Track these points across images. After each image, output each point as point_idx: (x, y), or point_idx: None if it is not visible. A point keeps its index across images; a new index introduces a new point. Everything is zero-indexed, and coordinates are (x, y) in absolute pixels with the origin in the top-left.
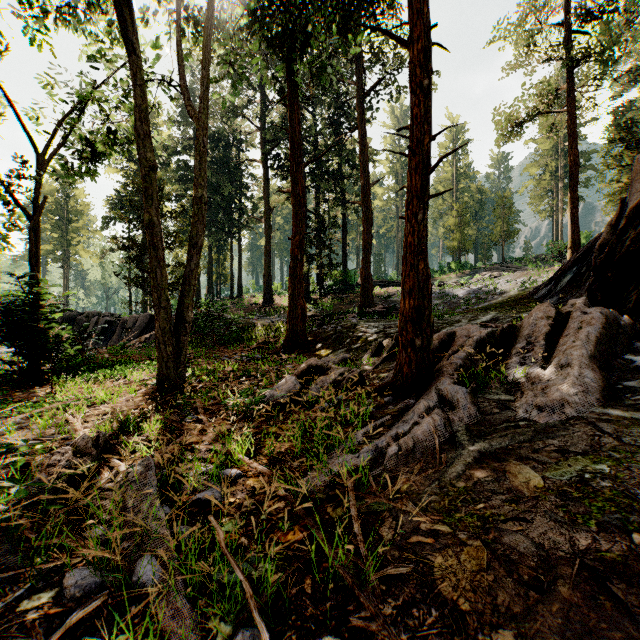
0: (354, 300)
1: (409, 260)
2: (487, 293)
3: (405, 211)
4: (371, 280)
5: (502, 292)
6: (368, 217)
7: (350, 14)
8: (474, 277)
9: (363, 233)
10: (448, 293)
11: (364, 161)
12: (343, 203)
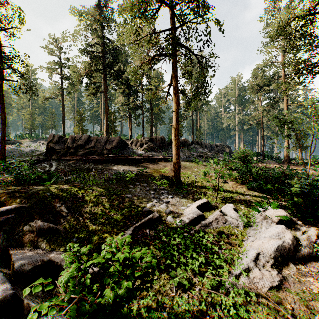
0: None
1: (2, 150)
2: (36, 150)
3: (1, 142)
4: None
5: (41, 150)
6: None
7: None
8: (37, 142)
9: None
10: (21, 149)
11: None
12: None
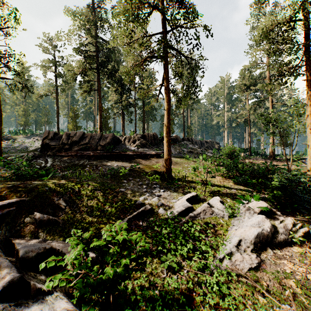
0: None
1: None
2: (30, 147)
3: None
4: None
5: (35, 147)
6: None
7: None
8: (31, 138)
9: None
10: (16, 145)
11: None
12: None
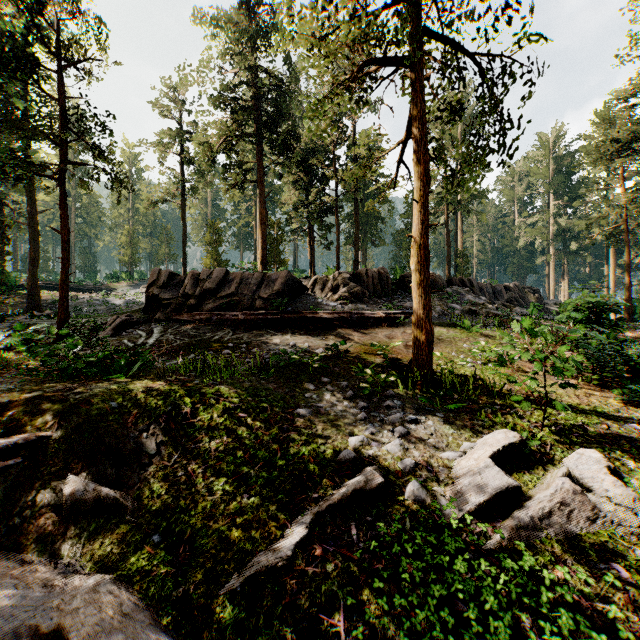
0: (18, 302)
1: (61, 302)
2: (134, 303)
3: (60, 286)
4: (39, 289)
5: (142, 303)
6: (36, 238)
7: (32, 184)
8: (140, 287)
9: (31, 250)
10: (110, 301)
11: (32, 193)
12: (2, 207)
